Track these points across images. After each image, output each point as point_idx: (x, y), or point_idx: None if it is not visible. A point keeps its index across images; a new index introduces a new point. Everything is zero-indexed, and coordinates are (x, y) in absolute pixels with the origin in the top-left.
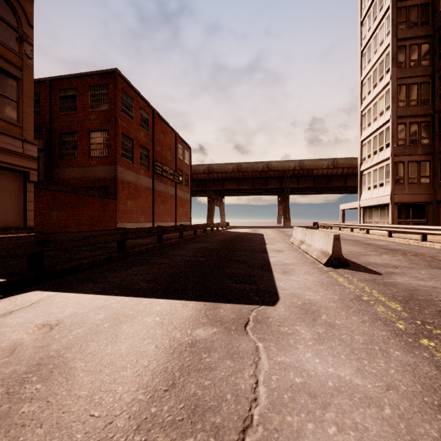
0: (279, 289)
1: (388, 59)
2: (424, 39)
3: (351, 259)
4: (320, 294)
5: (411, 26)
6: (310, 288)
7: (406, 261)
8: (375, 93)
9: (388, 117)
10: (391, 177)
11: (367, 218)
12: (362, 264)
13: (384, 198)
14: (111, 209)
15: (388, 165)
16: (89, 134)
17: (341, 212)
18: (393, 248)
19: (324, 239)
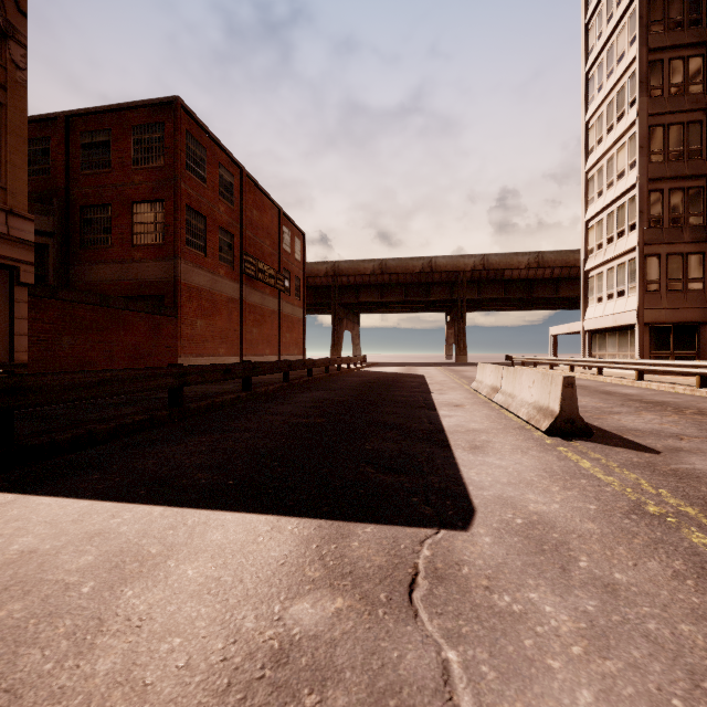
0: (470, 486)
1: (633, 83)
2: (693, 49)
3: (589, 421)
4: (557, 499)
5: (671, 27)
6: (532, 484)
7: (690, 425)
8: (611, 141)
9: (633, 180)
10: (639, 280)
11: (596, 349)
12: (613, 432)
13: (626, 315)
14: (169, 334)
15: (634, 261)
16: (132, 206)
17: (551, 339)
18: (653, 400)
19: (543, 385)
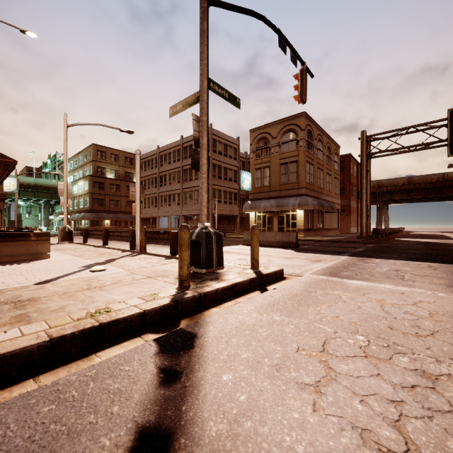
0: None
1: None
2: None
3: None
4: None
5: None
6: None
7: None
8: None
9: None
10: None
11: None
12: None
13: None
14: (349, 221)
15: None
16: None
17: None
18: None
19: None
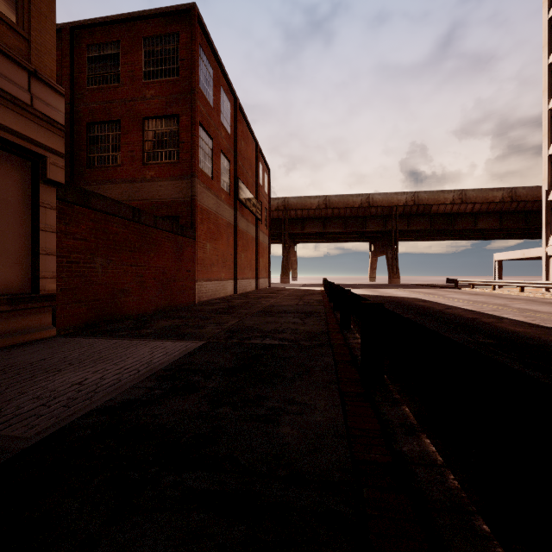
0: None
1: None
2: None
3: None
4: None
5: None
6: None
7: None
8: None
9: None
10: None
11: None
12: None
13: None
14: (188, 257)
15: None
16: (143, 122)
17: (496, 264)
18: None
19: None
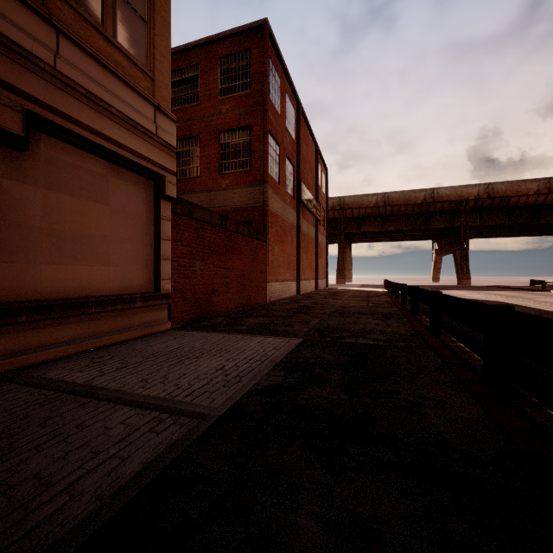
0: None
1: None
2: None
3: None
4: None
5: None
6: None
7: None
8: None
9: None
10: None
11: None
12: None
13: None
14: (261, 259)
15: None
16: (219, 136)
17: None
18: None
19: None
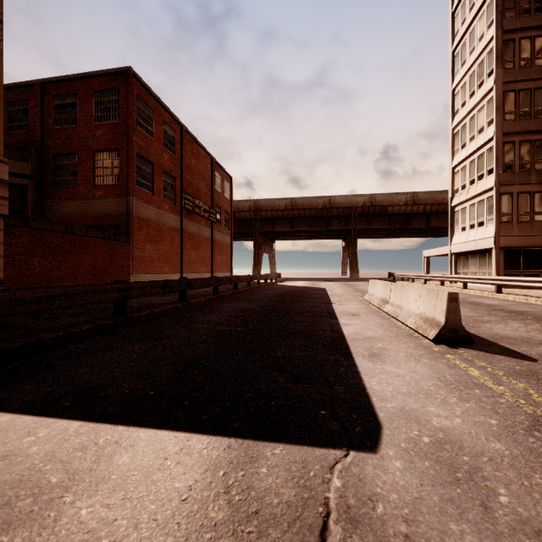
0: (373, 396)
1: (490, 58)
2: (538, 31)
3: (467, 329)
4: (457, 412)
5: (521, 13)
6: (430, 394)
7: None
8: (473, 104)
9: (490, 134)
10: (495, 213)
11: (461, 268)
12: (489, 339)
13: (485, 241)
14: (122, 256)
15: (491, 198)
16: (94, 154)
17: (425, 260)
18: (514, 310)
19: (428, 299)
